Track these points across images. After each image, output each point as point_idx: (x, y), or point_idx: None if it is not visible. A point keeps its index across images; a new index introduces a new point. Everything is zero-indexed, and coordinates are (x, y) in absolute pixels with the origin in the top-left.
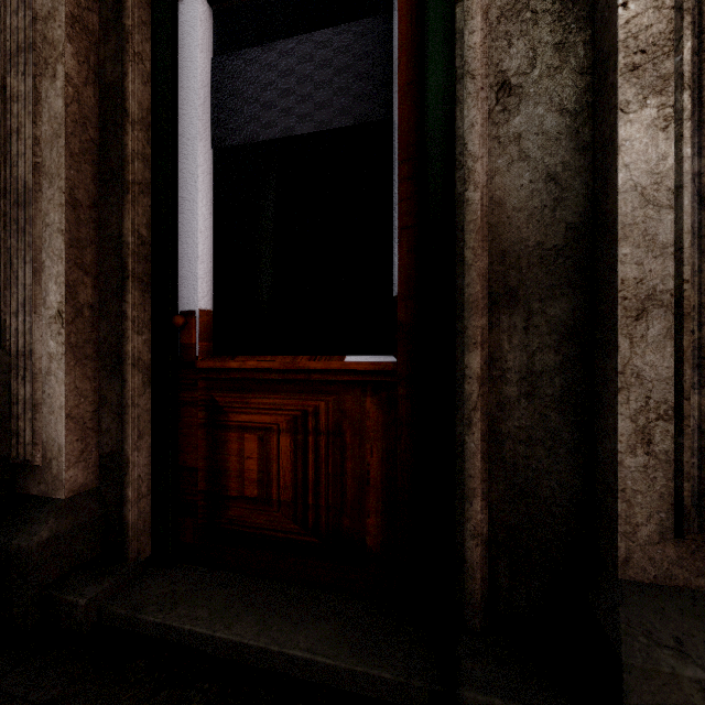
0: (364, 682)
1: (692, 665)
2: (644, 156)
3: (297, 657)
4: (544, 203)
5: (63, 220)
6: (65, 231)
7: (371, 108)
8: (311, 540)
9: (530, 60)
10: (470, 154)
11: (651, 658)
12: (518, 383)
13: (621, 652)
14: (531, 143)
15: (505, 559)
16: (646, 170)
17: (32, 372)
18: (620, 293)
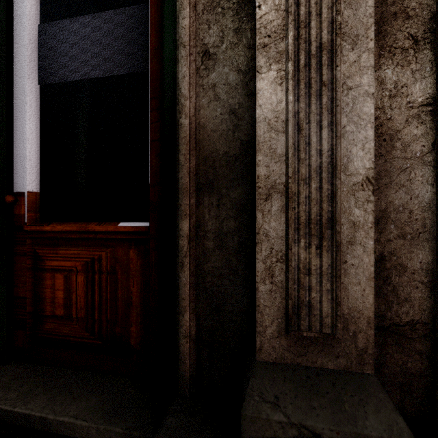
0: (105, 435)
1: (279, 413)
2: (270, 100)
3: (65, 421)
4: (228, 127)
5: None
6: None
7: (137, 63)
8: (96, 342)
9: (220, 38)
10: (183, 95)
11: (258, 409)
12: (214, 240)
13: (242, 407)
14: (221, 90)
15: (206, 350)
16: (271, 109)
17: None
18: (257, 184)
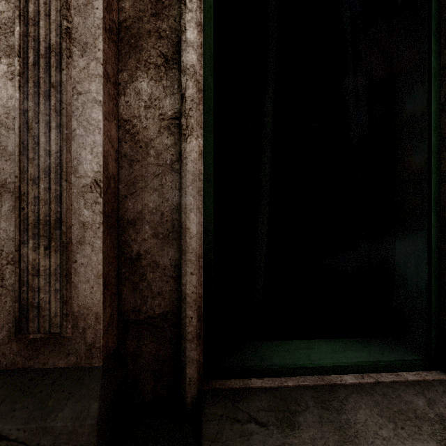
0: None
1: None
2: (0, 95)
3: None
4: None
5: None
6: None
7: None
8: None
9: None
10: None
11: None
12: None
13: None
14: None
15: None
16: (1, 104)
17: None
18: None
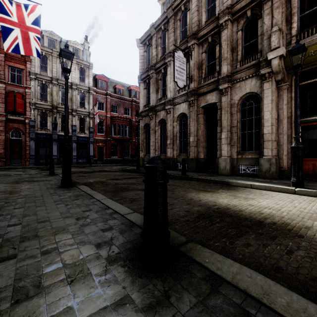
0: None
1: None
2: None
3: (316, 179)
4: None
5: (286, 147)
6: (286, 148)
7: None
8: (314, 174)
9: None
10: None
11: None
12: None
13: None
14: None
15: None
16: None
17: (282, 160)
18: None
